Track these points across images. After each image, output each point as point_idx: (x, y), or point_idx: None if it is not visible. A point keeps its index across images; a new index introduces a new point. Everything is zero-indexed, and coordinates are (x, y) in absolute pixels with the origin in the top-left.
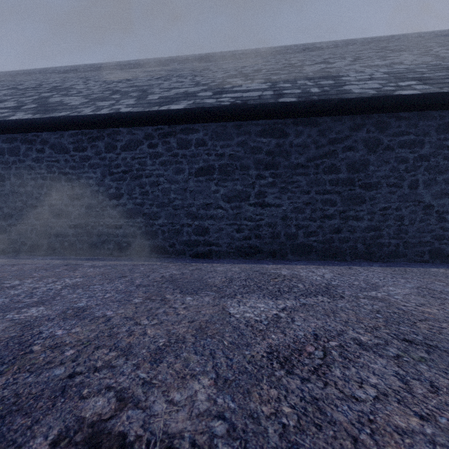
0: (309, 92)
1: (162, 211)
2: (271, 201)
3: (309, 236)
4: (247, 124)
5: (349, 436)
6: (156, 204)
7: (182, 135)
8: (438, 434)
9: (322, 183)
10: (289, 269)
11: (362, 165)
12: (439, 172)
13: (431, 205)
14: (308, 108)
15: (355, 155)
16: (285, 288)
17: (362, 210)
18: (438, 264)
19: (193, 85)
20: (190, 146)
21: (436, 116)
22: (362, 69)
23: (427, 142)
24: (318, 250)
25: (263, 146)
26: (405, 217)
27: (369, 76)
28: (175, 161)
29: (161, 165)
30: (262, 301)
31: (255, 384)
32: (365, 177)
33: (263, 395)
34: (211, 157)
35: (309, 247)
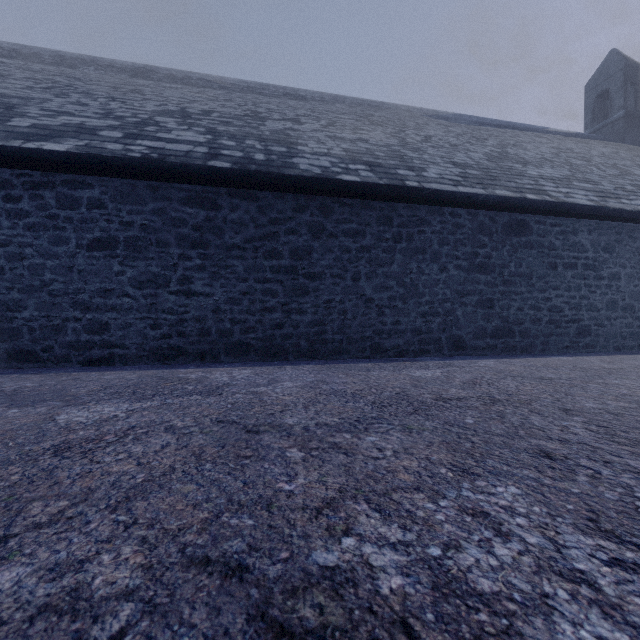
0: (251, 158)
1: (30, 298)
2: (199, 289)
3: (246, 333)
4: (166, 187)
5: (55, 482)
6: (19, 288)
7: (66, 188)
8: (136, 470)
9: (262, 270)
10: (205, 372)
11: (306, 251)
12: (379, 265)
13: (372, 298)
14: (243, 179)
15: (298, 240)
16: (166, 391)
17: (306, 303)
18: (377, 359)
19: (99, 116)
20: (79, 207)
21: (376, 207)
22: (325, 140)
23: (369, 232)
24: (258, 349)
25: (189, 218)
26: (348, 310)
27: (327, 150)
28: (52, 226)
29: (27, 229)
30: (117, 405)
31: (4, 467)
32: (309, 265)
33: (2, 473)
34: (113, 225)
35: (246, 346)
